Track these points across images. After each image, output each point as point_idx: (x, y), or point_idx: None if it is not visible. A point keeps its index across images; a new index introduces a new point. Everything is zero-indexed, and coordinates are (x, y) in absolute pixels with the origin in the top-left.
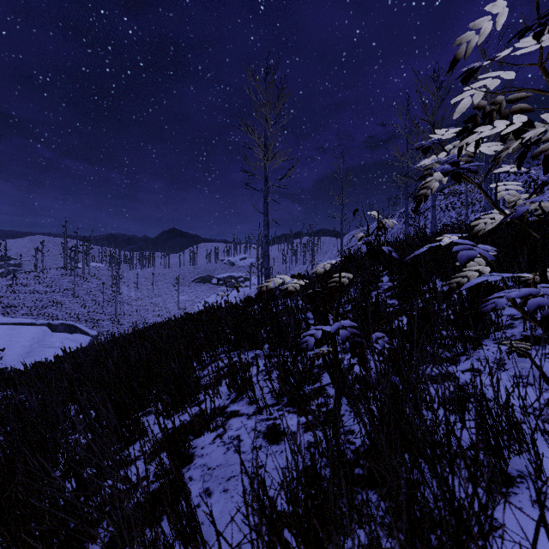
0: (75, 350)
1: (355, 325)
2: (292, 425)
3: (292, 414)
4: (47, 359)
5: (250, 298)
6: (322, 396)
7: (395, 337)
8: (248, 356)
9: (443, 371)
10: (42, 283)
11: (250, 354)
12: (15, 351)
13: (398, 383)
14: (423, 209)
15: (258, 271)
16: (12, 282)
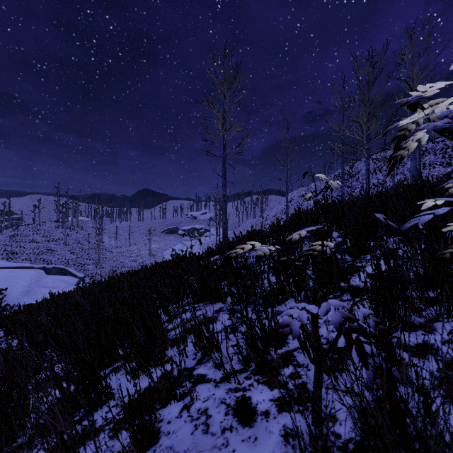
0: (61, 294)
1: (345, 306)
2: (263, 400)
3: (262, 385)
4: (37, 302)
5: (210, 249)
6: (292, 364)
7: (355, 296)
8: (216, 324)
9: (421, 341)
10: (39, 234)
11: (214, 307)
12: (15, 290)
13: (397, 375)
14: (354, 172)
15: (216, 224)
16: (14, 233)
